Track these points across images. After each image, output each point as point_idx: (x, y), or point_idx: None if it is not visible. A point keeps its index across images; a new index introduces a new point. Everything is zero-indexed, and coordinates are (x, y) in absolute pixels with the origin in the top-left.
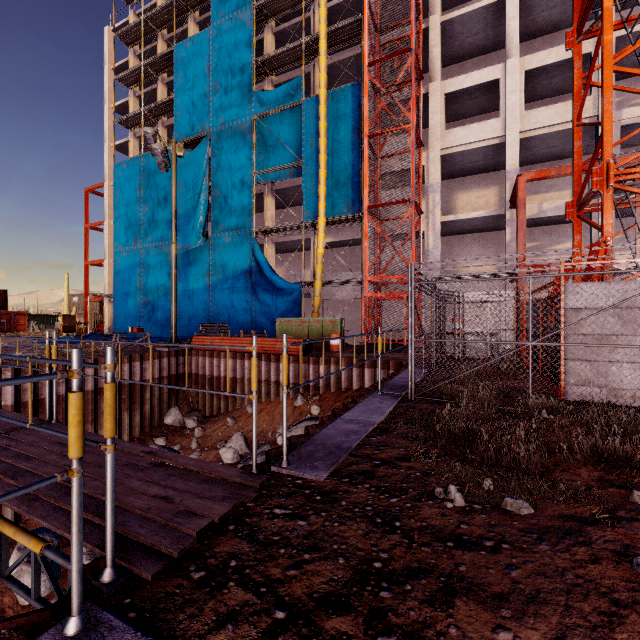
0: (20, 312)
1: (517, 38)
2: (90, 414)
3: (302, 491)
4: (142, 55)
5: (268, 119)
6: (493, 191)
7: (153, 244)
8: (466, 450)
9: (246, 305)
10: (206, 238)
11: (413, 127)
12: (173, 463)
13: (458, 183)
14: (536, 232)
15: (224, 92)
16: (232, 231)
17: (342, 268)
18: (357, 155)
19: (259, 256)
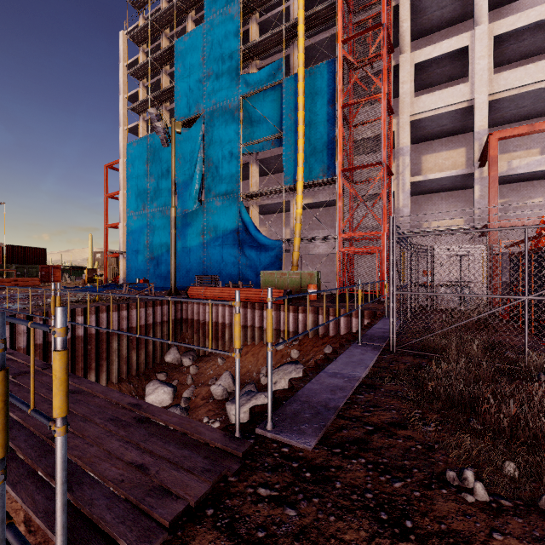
0: (56, 266)
1: (486, 6)
2: (104, 352)
3: (289, 464)
4: (149, 51)
5: (253, 98)
6: (460, 152)
7: (158, 209)
8: (469, 417)
9: (234, 260)
10: (201, 203)
11: (384, 95)
12: (156, 419)
13: (426, 146)
14: (504, 189)
15: (216, 77)
16: (222, 196)
17: (318, 227)
18: (332, 124)
19: (245, 217)
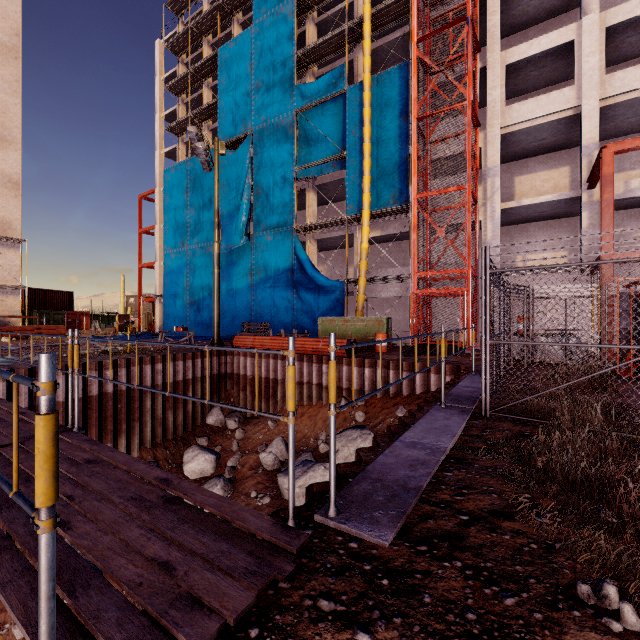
0: (84, 312)
1: None
2: (136, 412)
3: (359, 565)
4: (189, 62)
5: (310, 112)
6: (563, 172)
7: (199, 245)
8: (598, 506)
9: (288, 304)
10: (248, 237)
11: (469, 104)
12: (188, 499)
13: (520, 166)
14: (618, 217)
15: (266, 89)
16: (274, 229)
17: (387, 264)
18: (405, 141)
19: (301, 253)
